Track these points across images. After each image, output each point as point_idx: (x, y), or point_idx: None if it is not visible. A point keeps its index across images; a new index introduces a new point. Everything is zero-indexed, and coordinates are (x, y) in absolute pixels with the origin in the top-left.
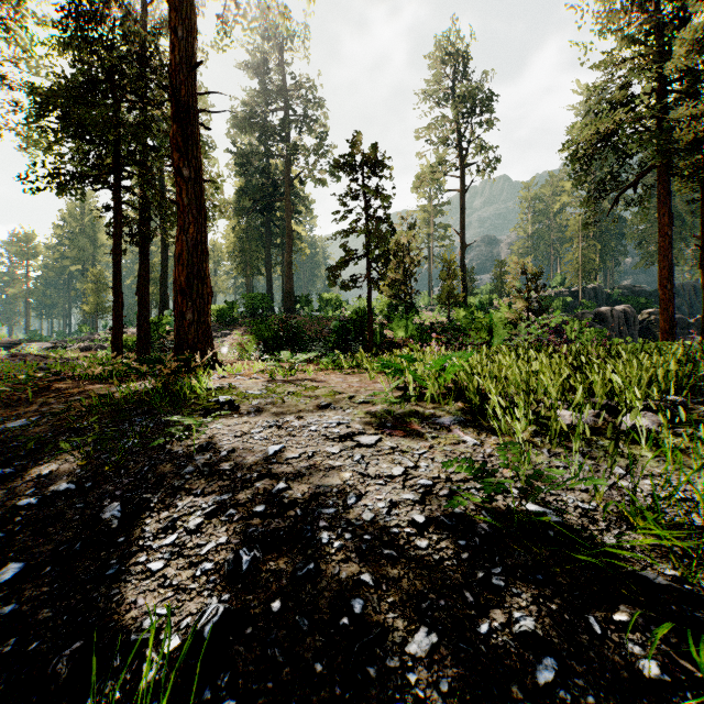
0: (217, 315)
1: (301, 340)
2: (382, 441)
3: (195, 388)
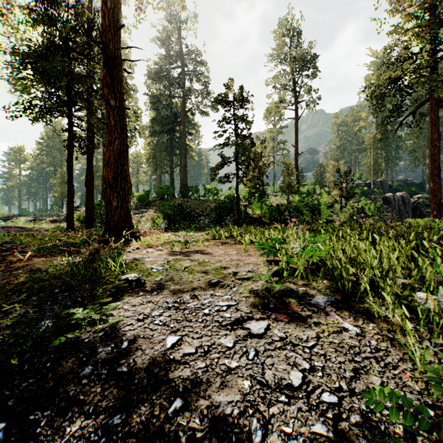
0: (138, 199)
1: (193, 217)
2: (270, 329)
3: (110, 266)
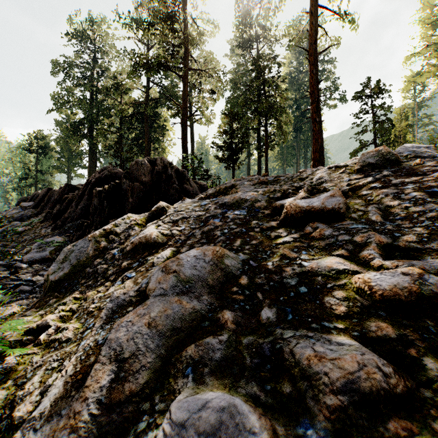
0: None
1: None
2: None
3: None
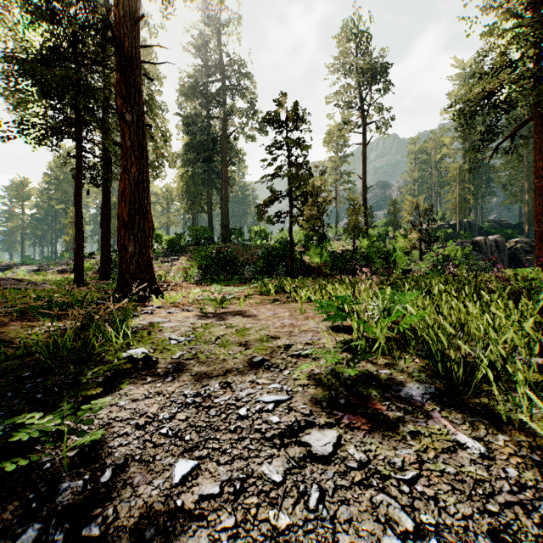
0: (168, 244)
1: (235, 266)
2: (342, 446)
3: (110, 337)
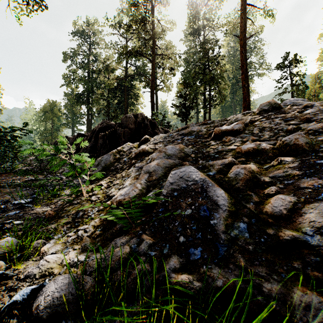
0: None
1: None
2: None
3: None
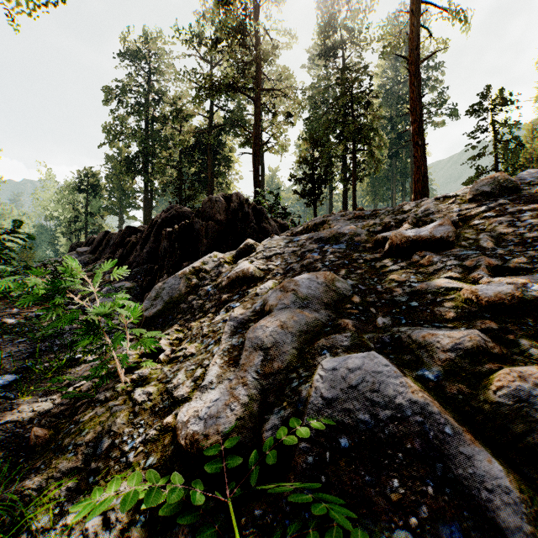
0: None
1: None
2: None
3: None
